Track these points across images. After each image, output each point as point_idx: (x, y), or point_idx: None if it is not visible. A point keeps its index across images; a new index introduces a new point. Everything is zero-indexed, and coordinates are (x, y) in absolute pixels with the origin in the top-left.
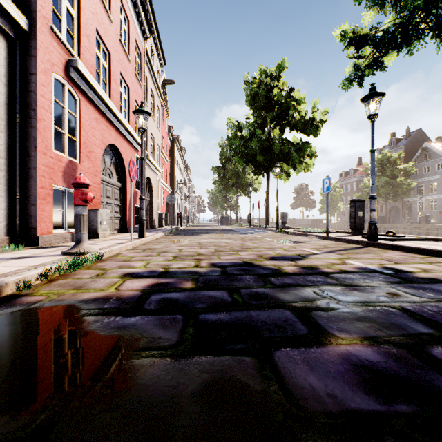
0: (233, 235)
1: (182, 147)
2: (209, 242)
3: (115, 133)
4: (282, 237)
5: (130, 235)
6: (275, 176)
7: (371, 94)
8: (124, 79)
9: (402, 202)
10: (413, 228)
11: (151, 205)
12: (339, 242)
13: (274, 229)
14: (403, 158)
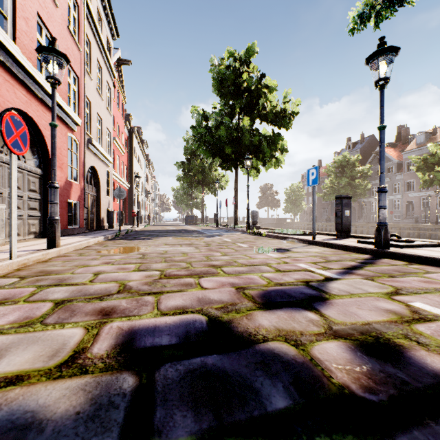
0: (196, 238)
1: (143, 140)
2: (160, 252)
3: (26, 95)
4: (257, 241)
5: (44, 243)
6: (244, 172)
7: (383, 49)
8: (46, 25)
9: (358, 202)
10: (370, 227)
11: (98, 201)
12: (332, 248)
13: (244, 230)
14: (359, 161)
